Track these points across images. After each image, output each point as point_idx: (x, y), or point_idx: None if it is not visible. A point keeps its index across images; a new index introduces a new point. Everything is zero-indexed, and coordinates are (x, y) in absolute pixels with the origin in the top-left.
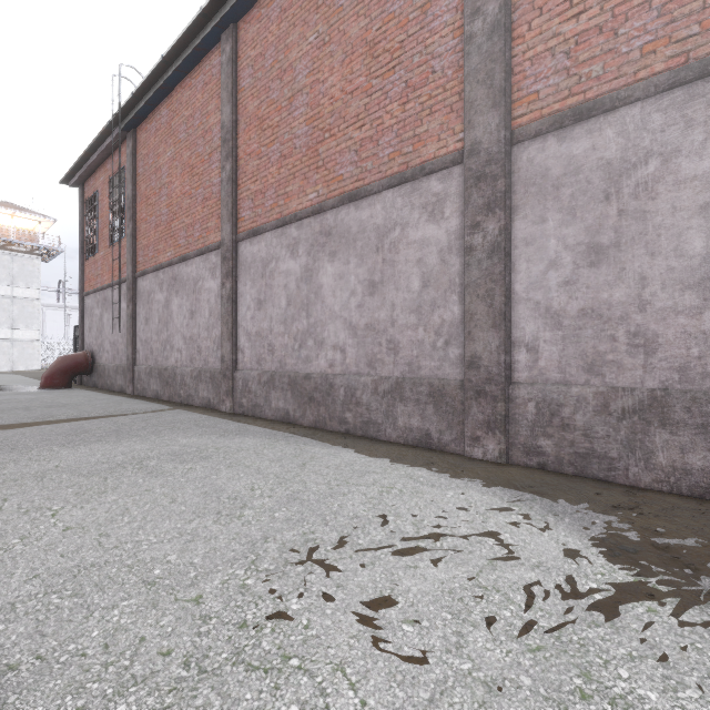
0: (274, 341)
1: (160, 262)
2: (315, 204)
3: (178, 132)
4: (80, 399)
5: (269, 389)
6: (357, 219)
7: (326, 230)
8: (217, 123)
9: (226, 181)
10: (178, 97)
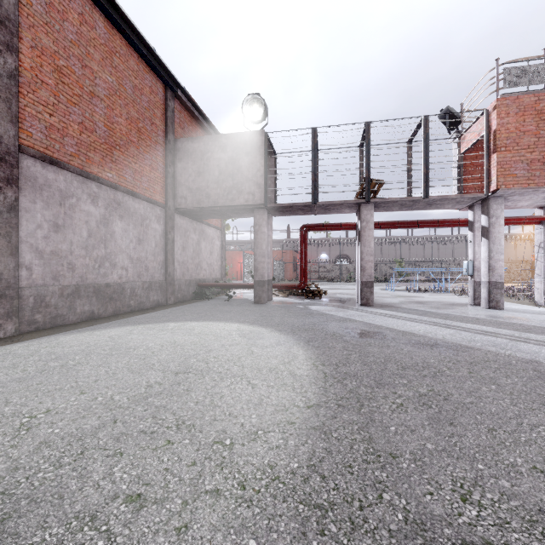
0: None
1: None
2: None
3: None
4: None
5: None
6: None
7: None
8: None
9: None
10: None
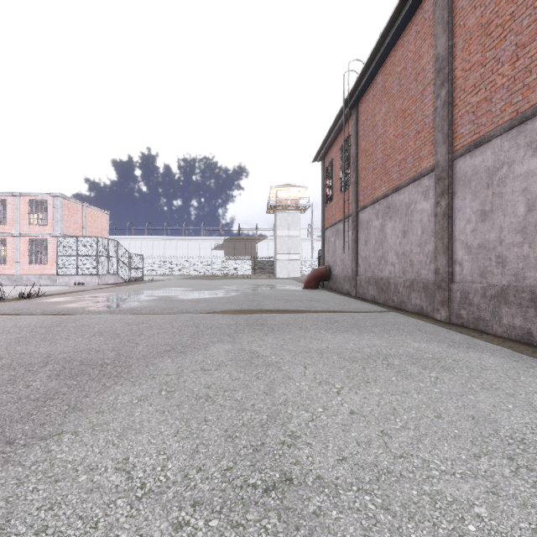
0: (505, 252)
1: (376, 196)
2: None
3: (391, 89)
4: (325, 297)
5: (497, 304)
6: None
7: None
8: (430, 60)
9: (441, 107)
10: (391, 60)
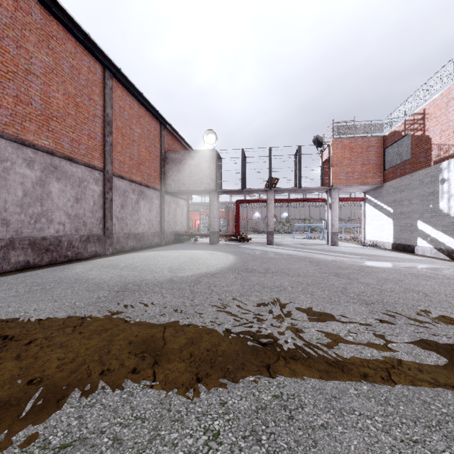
0: (10, 217)
1: None
2: (47, 148)
3: None
4: None
5: (8, 251)
6: (71, 169)
7: (55, 165)
8: None
9: None
10: None
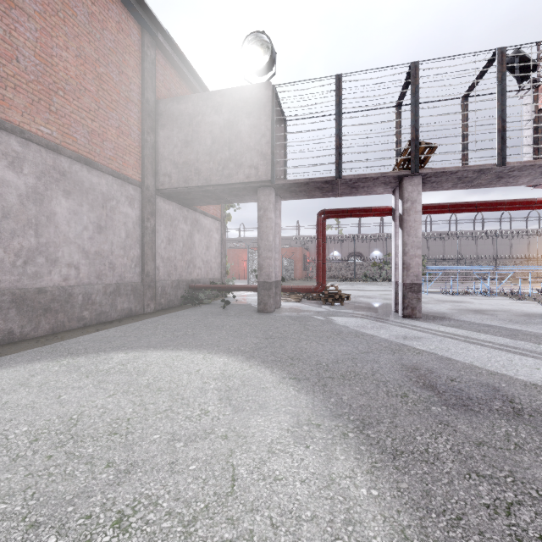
0: None
1: None
2: None
3: None
4: None
5: None
6: None
7: None
8: None
9: None
10: None
